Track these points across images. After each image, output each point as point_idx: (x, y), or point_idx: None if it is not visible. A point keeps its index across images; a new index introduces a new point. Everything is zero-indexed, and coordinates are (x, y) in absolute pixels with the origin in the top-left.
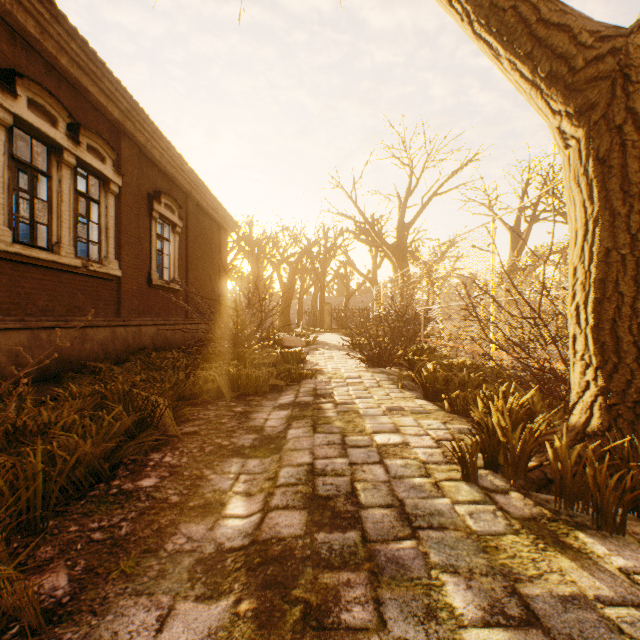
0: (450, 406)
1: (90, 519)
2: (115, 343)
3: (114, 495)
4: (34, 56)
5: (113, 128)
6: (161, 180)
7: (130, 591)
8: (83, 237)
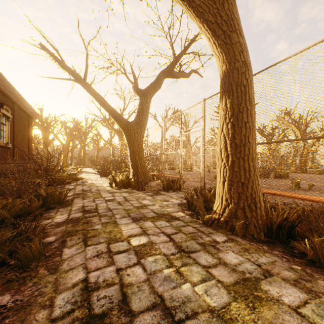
0: None
1: None
2: None
3: None
4: None
5: None
6: (2, 97)
7: None
8: None
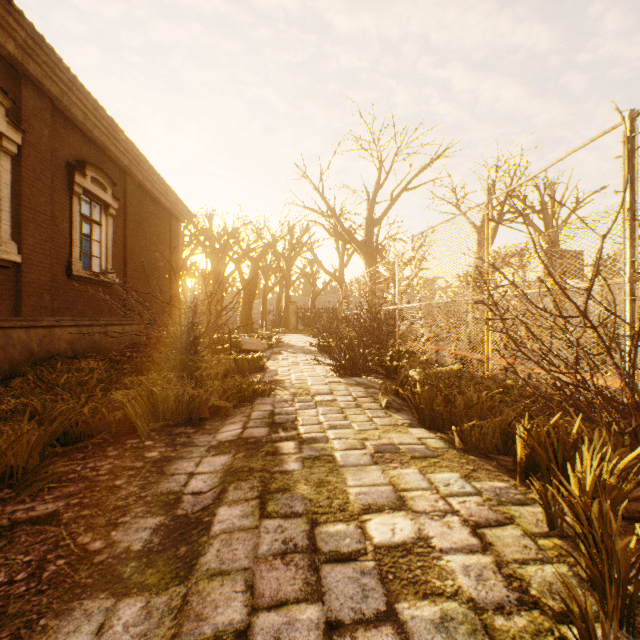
0: (463, 442)
1: None
2: (8, 350)
3: None
4: None
5: (9, 68)
6: (87, 148)
7: None
8: None
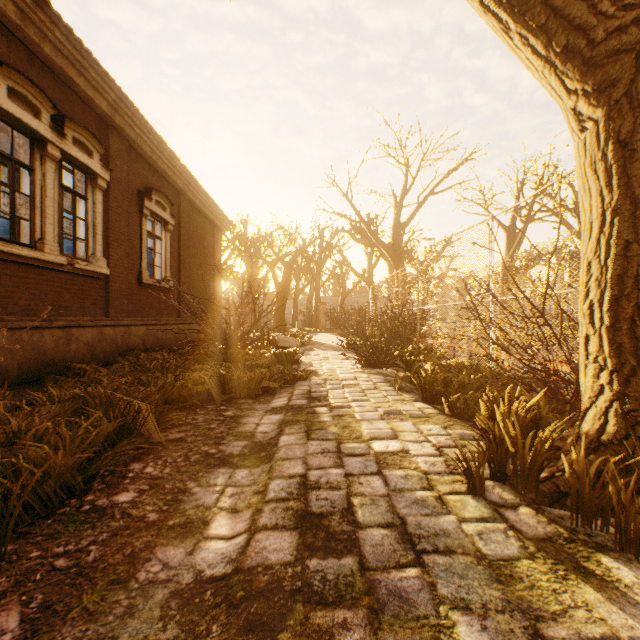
0: (450, 409)
1: (55, 542)
2: (103, 344)
3: (86, 513)
4: (15, 43)
5: (101, 121)
6: (152, 176)
7: (91, 634)
8: (69, 234)
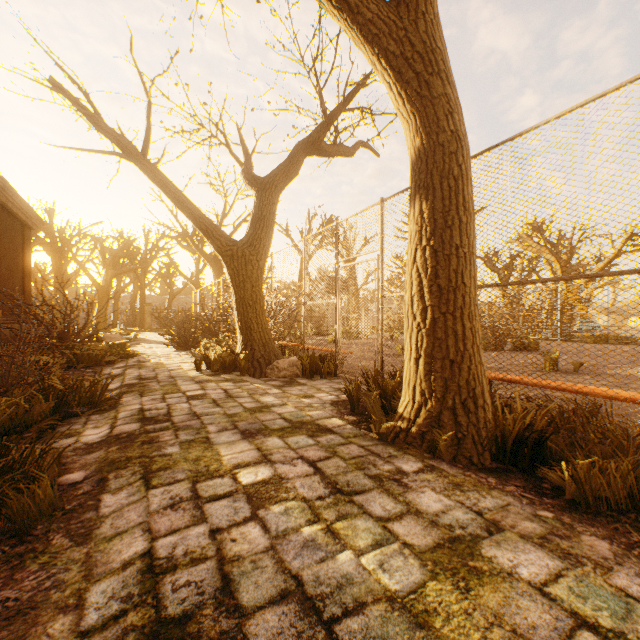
0: None
1: None
2: None
3: None
4: None
5: None
6: None
7: None
8: None
